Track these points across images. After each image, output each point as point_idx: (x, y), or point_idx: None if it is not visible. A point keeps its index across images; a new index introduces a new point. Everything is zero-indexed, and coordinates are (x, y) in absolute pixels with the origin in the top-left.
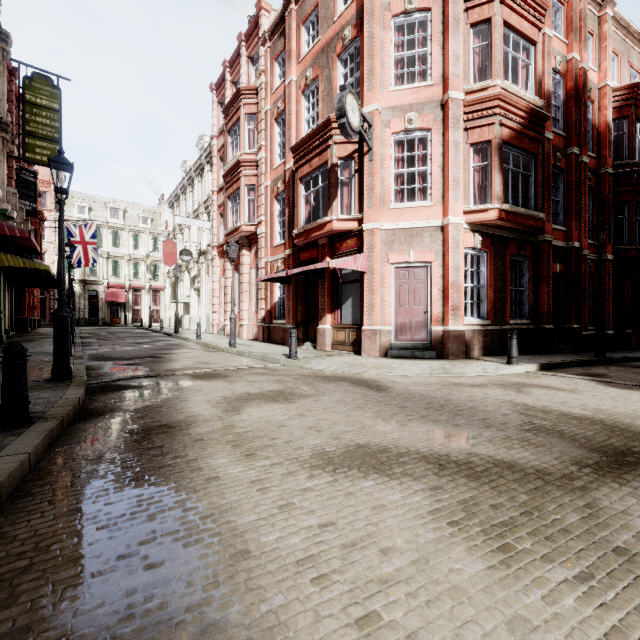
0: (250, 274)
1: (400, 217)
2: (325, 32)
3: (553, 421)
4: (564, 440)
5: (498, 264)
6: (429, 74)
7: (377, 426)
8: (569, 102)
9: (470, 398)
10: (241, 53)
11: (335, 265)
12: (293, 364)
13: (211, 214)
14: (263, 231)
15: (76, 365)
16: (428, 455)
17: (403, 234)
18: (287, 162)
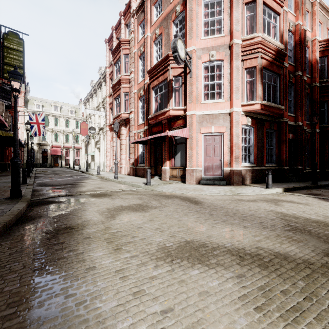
0: (126, 140)
1: (206, 108)
2: (166, 9)
3: (302, 224)
4: (313, 237)
5: (259, 134)
6: (222, 30)
7: (197, 227)
8: (296, 47)
9: (249, 209)
10: (121, 22)
11: (171, 134)
12: (148, 188)
13: (105, 108)
14: (133, 117)
15: (27, 189)
16: (231, 249)
17: (208, 117)
18: (145, 79)
